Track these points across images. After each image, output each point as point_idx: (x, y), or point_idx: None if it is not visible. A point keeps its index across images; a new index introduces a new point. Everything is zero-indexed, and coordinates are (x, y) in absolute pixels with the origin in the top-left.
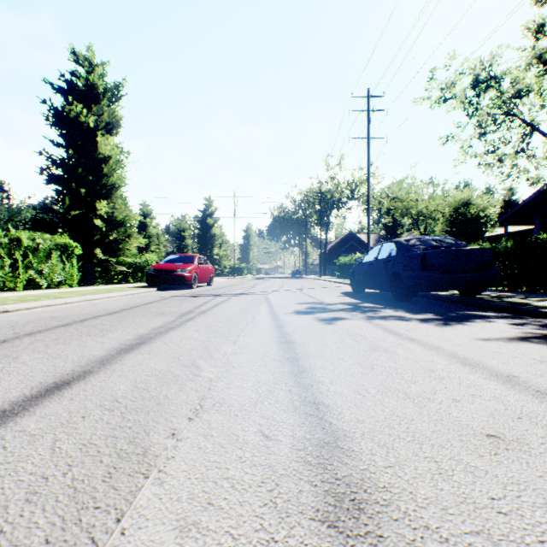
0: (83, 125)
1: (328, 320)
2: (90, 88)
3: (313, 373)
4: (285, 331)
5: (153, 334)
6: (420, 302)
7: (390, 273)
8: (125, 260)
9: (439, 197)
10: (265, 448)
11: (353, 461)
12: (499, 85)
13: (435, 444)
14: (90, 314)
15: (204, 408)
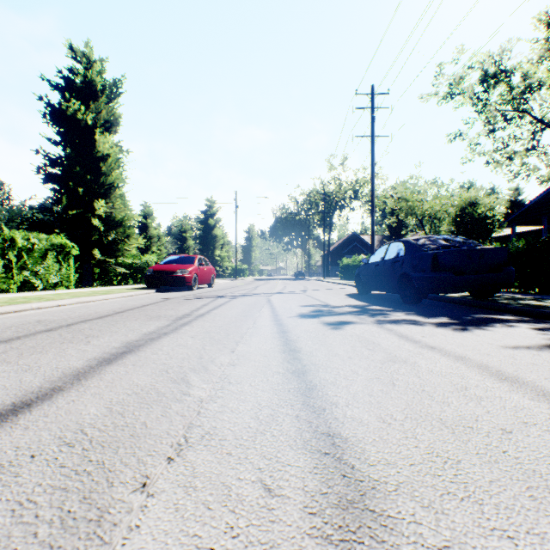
0: (81, 122)
1: (335, 324)
2: (88, 85)
3: (324, 391)
4: (290, 337)
5: (143, 341)
6: (430, 305)
7: (398, 274)
8: (124, 261)
9: (445, 197)
10: (266, 511)
11: (392, 538)
12: (510, 79)
13: (500, 504)
14: (79, 318)
15: (189, 443)
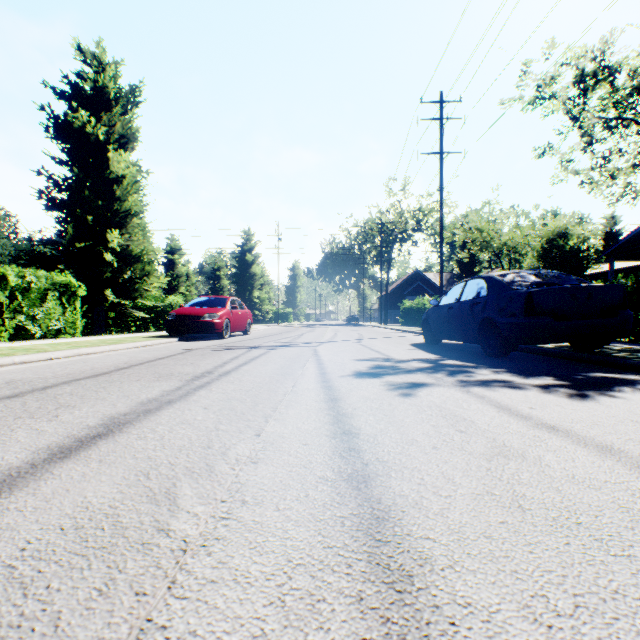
0: (90, 137)
1: (404, 387)
2: (99, 92)
3: (404, 525)
4: (342, 408)
5: (133, 415)
6: (521, 359)
7: (479, 320)
8: (144, 303)
9: (528, 227)
10: None
11: None
12: (614, 77)
13: None
14: (66, 377)
15: None
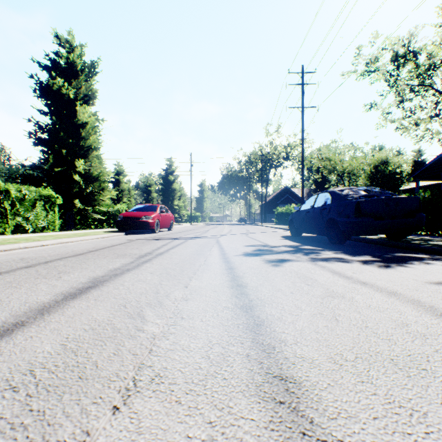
0: (64, 96)
1: (275, 261)
2: (70, 65)
3: (271, 327)
4: (236, 273)
5: (107, 276)
6: (353, 245)
7: (325, 220)
8: (100, 209)
9: (361, 157)
10: None
11: None
12: (417, 58)
13: None
14: (57, 256)
15: (138, 388)
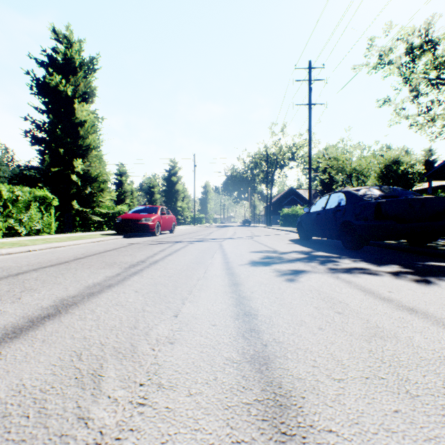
0: (62, 93)
1: (288, 274)
2: (68, 61)
3: (305, 414)
4: (242, 292)
5: (79, 297)
6: (371, 251)
7: (339, 222)
8: (100, 211)
9: (371, 157)
10: None
11: None
12: (435, 48)
13: None
14: (36, 265)
15: None
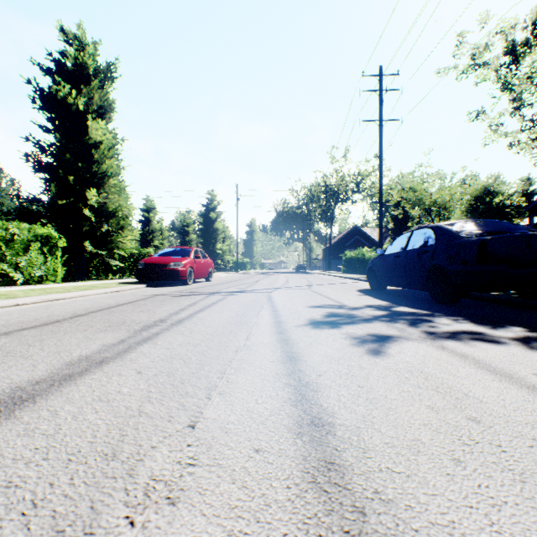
0: (71, 107)
1: (368, 341)
2: (79, 68)
3: None
4: (304, 374)
5: (46, 383)
6: (471, 306)
7: (427, 267)
8: (120, 254)
9: (456, 186)
10: None
11: None
12: None
13: None
14: (15, 326)
15: None
